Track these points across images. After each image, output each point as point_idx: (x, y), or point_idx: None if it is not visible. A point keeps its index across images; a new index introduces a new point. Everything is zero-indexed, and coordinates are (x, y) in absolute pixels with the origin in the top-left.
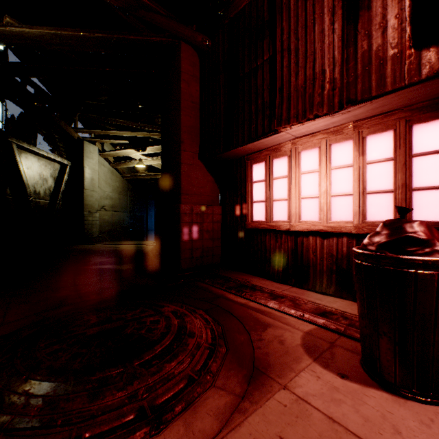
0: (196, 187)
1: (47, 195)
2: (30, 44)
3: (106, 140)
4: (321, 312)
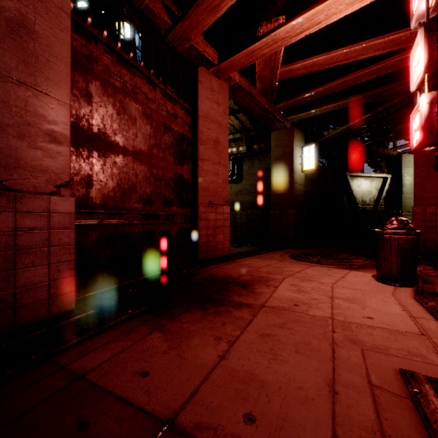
0: (430, 193)
1: (371, 202)
2: (340, 134)
3: None
4: (433, 275)
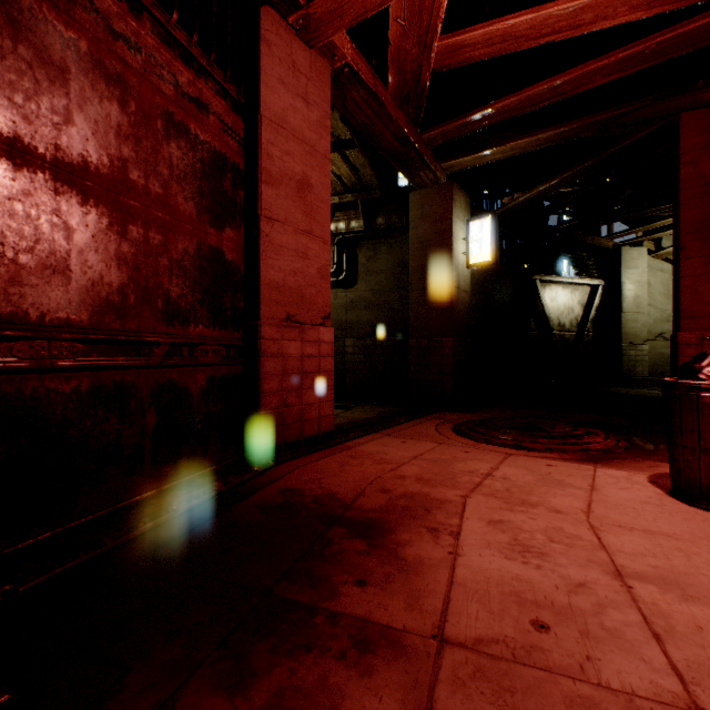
0: None
1: (573, 326)
2: (532, 201)
3: (658, 235)
4: None
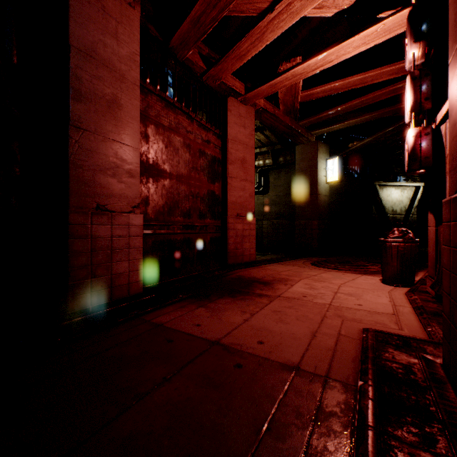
0: None
1: (402, 211)
2: (365, 145)
3: None
4: None
